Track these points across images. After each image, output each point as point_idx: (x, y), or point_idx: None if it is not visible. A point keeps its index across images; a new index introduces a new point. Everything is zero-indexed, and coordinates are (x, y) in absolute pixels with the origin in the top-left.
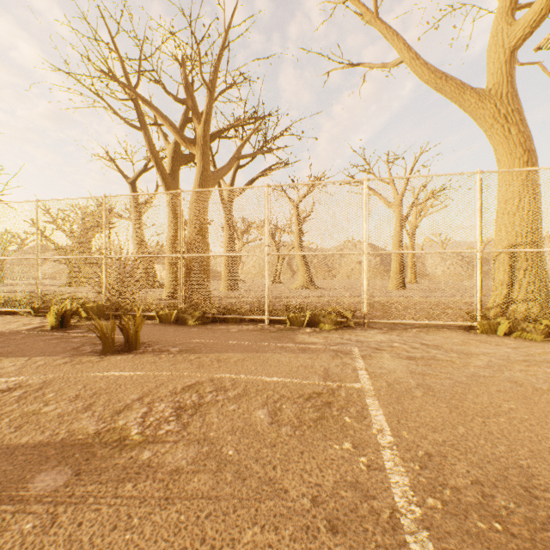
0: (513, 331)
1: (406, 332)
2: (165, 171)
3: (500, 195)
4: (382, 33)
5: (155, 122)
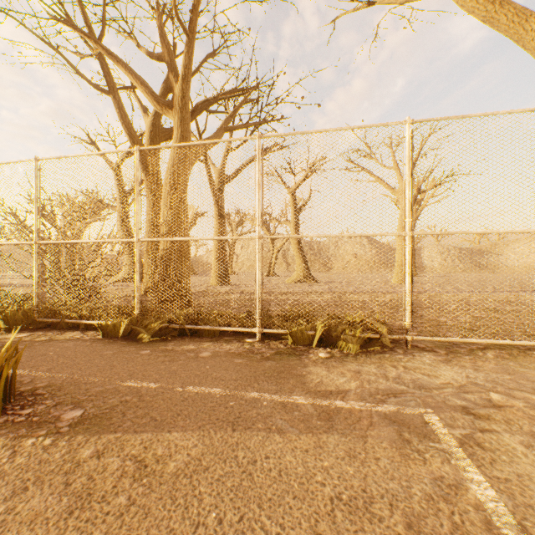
0: None
1: (480, 359)
2: (141, 146)
3: None
4: None
5: (133, 93)
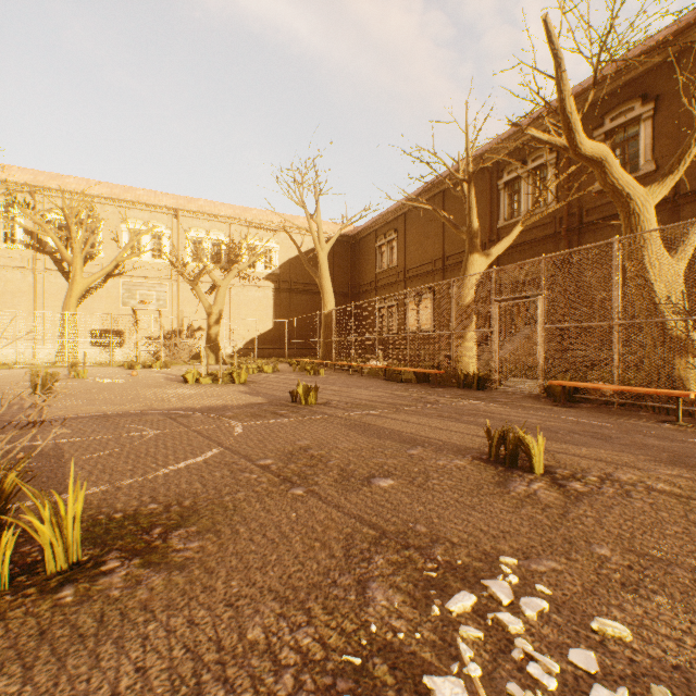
0: None
1: None
2: None
3: None
4: None
5: None
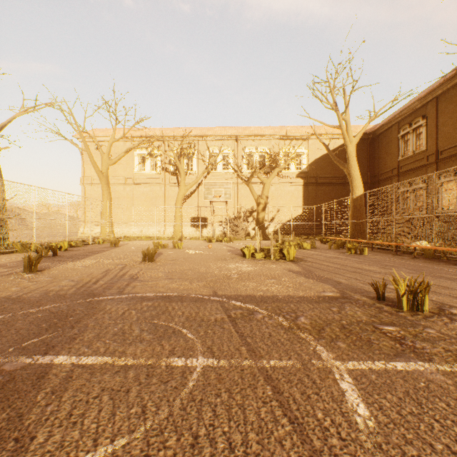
0: (128, 240)
1: None
2: None
3: (105, 205)
4: (83, 139)
5: None
